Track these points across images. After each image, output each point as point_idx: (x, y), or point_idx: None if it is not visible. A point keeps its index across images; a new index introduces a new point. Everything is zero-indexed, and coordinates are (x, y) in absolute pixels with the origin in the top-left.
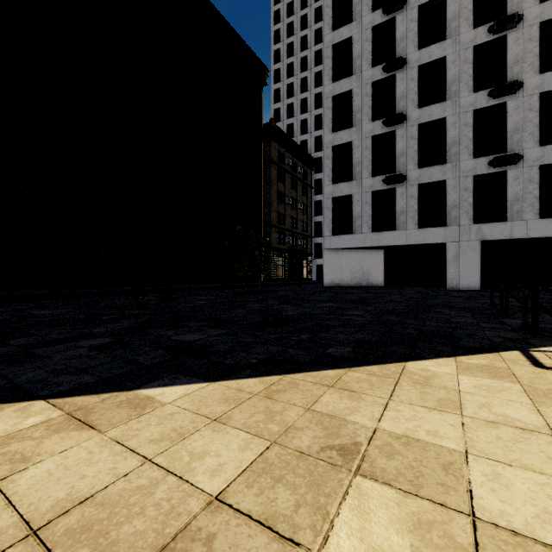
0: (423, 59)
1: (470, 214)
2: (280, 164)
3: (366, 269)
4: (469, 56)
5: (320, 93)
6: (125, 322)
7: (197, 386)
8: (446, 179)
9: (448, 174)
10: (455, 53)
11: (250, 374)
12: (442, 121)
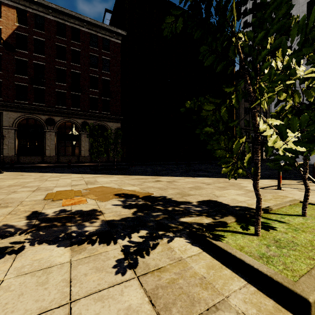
0: None
1: None
2: None
3: None
4: None
5: None
6: (181, 170)
7: (204, 178)
8: None
9: None
10: None
11: (215, 178)
12: None
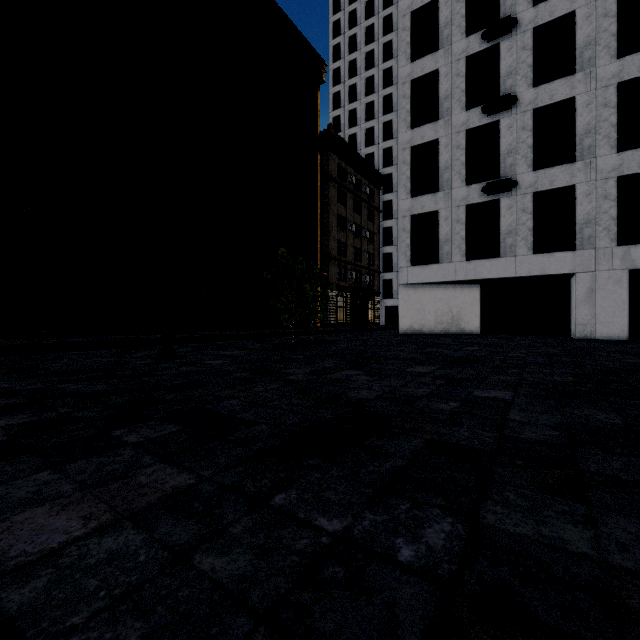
0: (541, 18)
1: (612, 232)
2: (341, 181)
3: (457, 311)
4: (611, 7)
5: (390, 95)
6: None
7: None
8: (575, 184)
9: (578, 177)
10: (590, 5)
11: None
12: (569, 102)
